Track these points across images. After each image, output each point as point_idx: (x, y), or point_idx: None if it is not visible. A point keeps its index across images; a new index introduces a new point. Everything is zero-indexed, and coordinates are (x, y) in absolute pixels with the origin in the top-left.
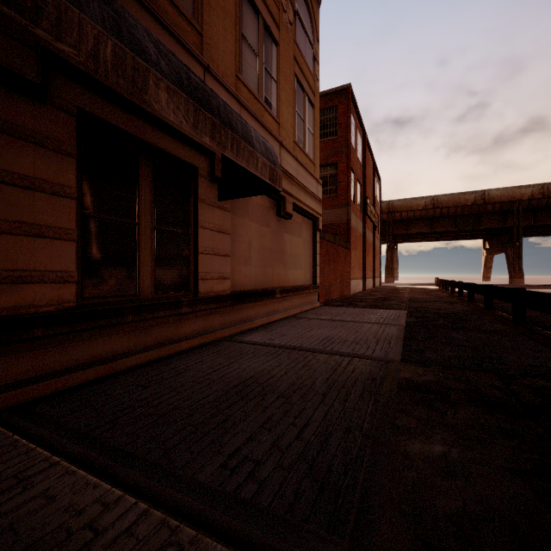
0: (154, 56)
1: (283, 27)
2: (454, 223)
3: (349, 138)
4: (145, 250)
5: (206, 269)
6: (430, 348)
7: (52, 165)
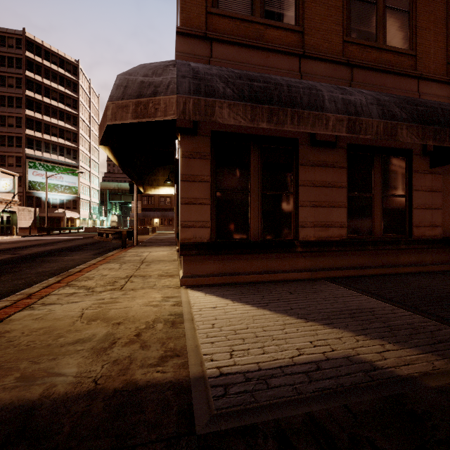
0: (399, 114)
1: None
2: None
3: None
4: (376, 209)
5: (418, 220)
6: None
7: (338, 174)
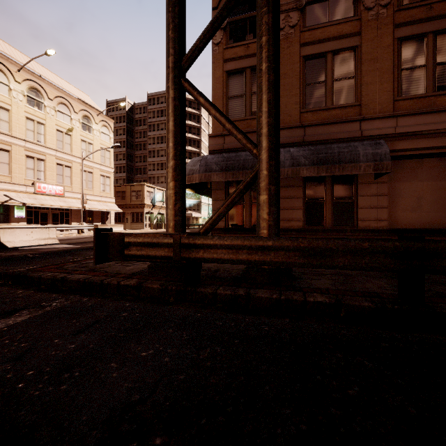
0: (303, 162)
1: None
2: None
3: None
4: (328, 209)
5: (364, 216)
6: None
7: (296, 191)
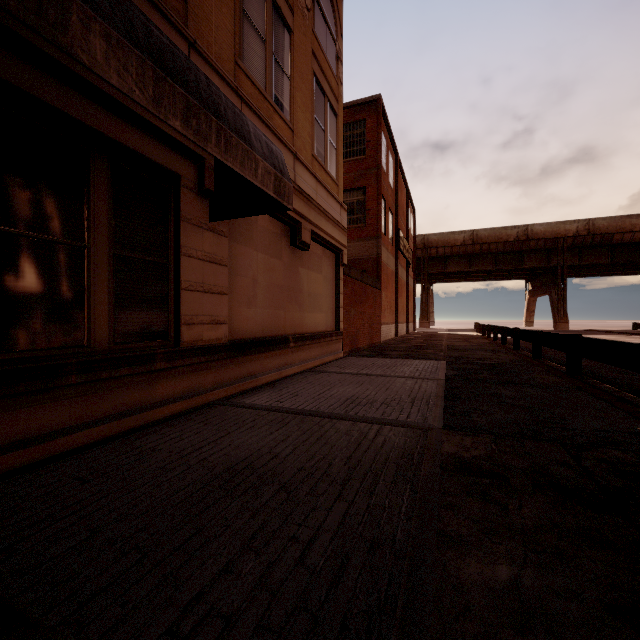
0: None
1: (298, 12)
2: (495, 261)
3: (379, 158)
4: (98, 283)
5: (192, 311)
6: (476, 409)
7: None
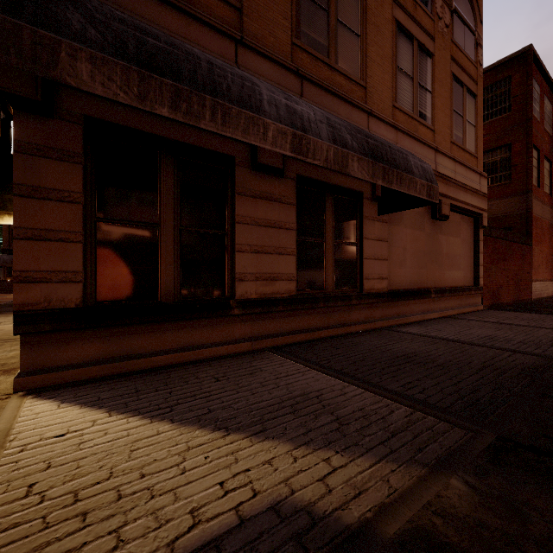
0: (350, 142)
1: (438, 36)
2: None
3: (528, 110)
4: (328, 258)
5: (368, 271)
6: None
7: (286, 212)
